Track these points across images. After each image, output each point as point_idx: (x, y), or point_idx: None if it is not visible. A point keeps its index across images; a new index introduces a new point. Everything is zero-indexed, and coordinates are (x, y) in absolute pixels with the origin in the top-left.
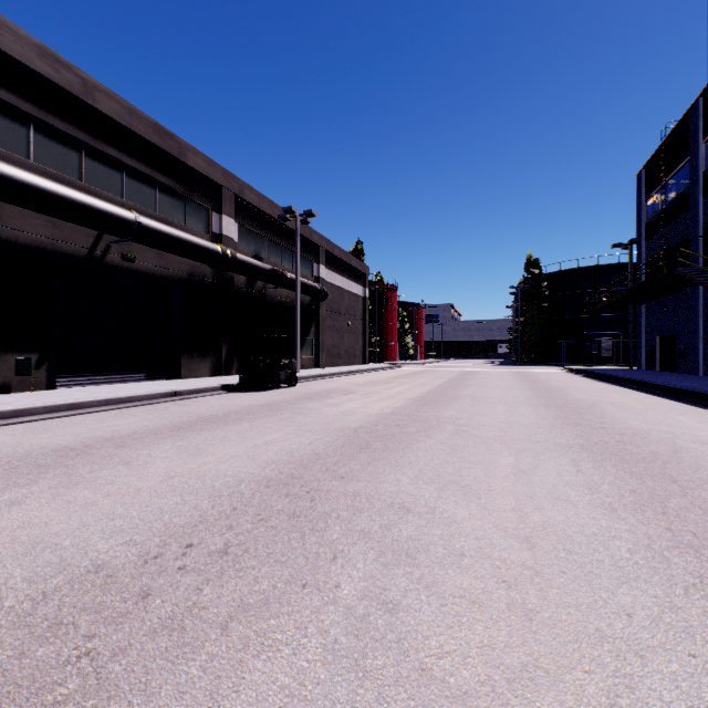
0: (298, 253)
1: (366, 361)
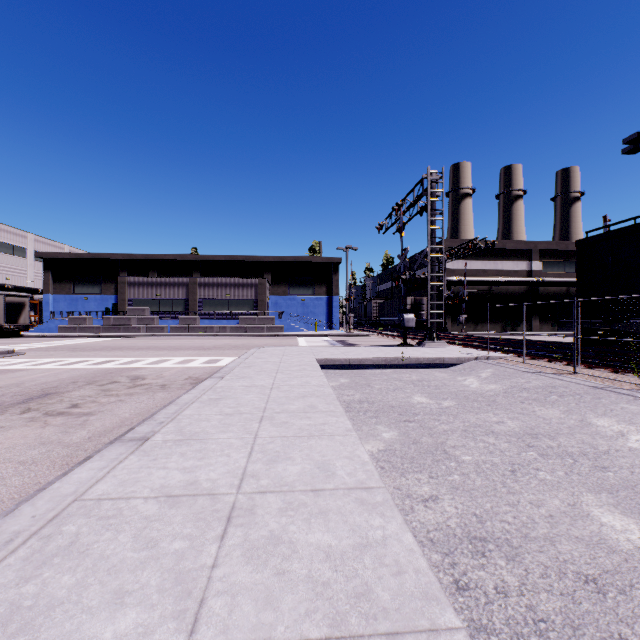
0: None
1: None
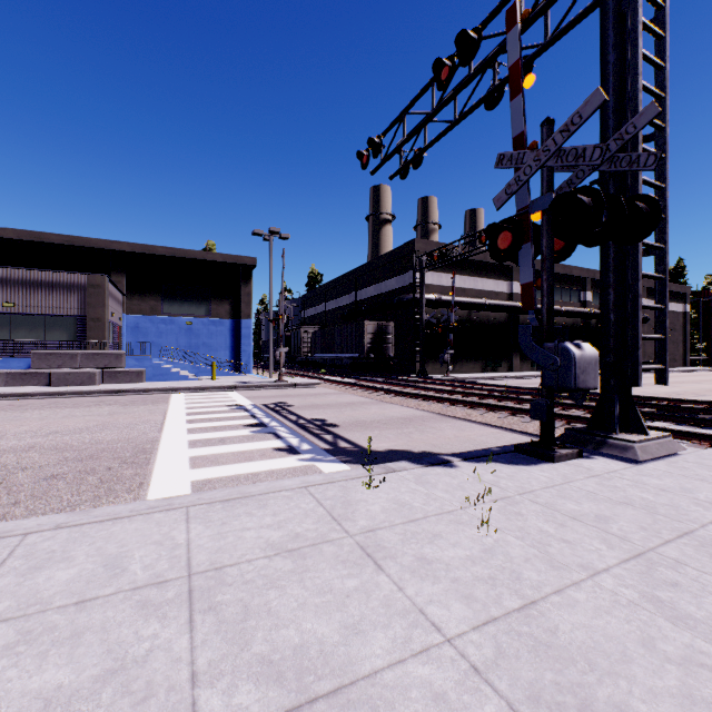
0: None
1: (687, 364)
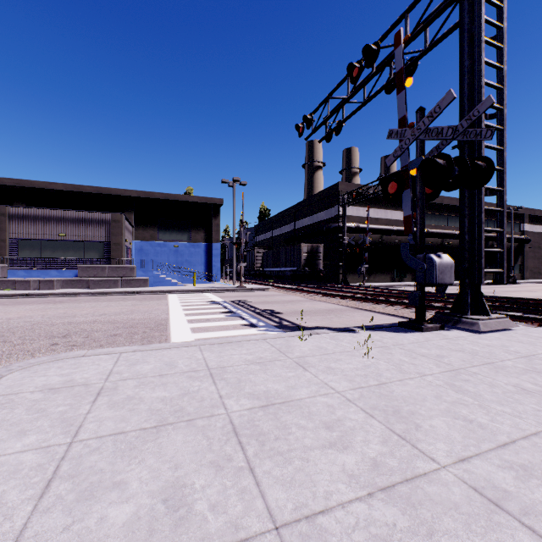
0: (512, 226)
1: None
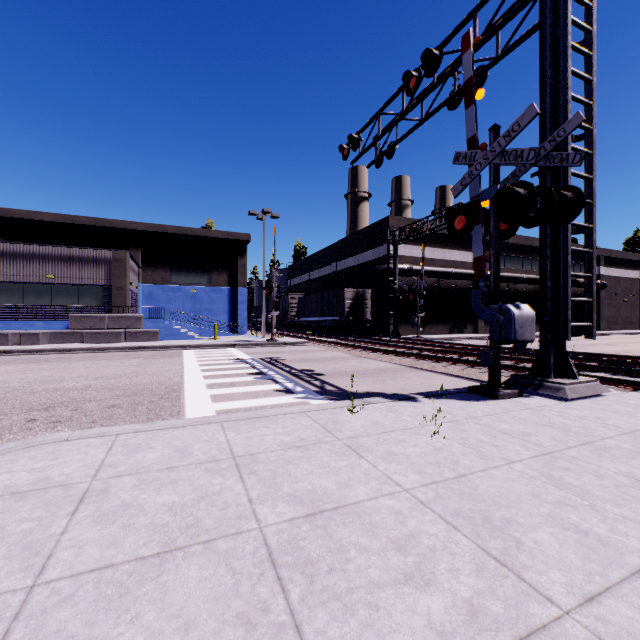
0: None
1: None
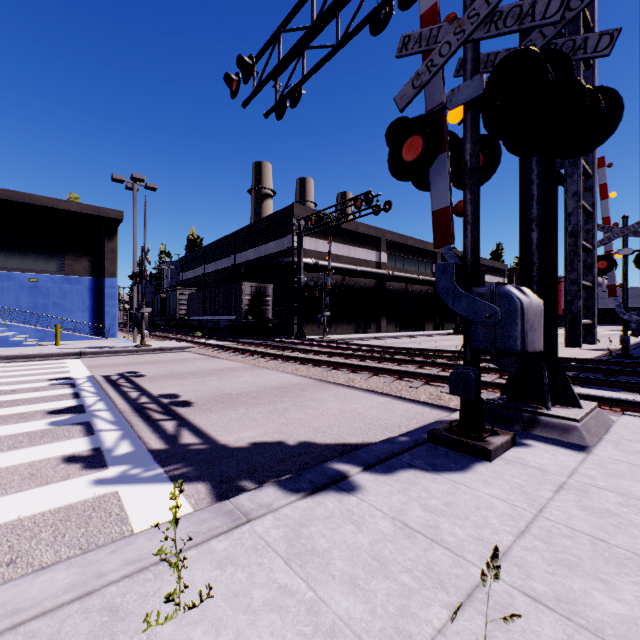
0: None
1: None
